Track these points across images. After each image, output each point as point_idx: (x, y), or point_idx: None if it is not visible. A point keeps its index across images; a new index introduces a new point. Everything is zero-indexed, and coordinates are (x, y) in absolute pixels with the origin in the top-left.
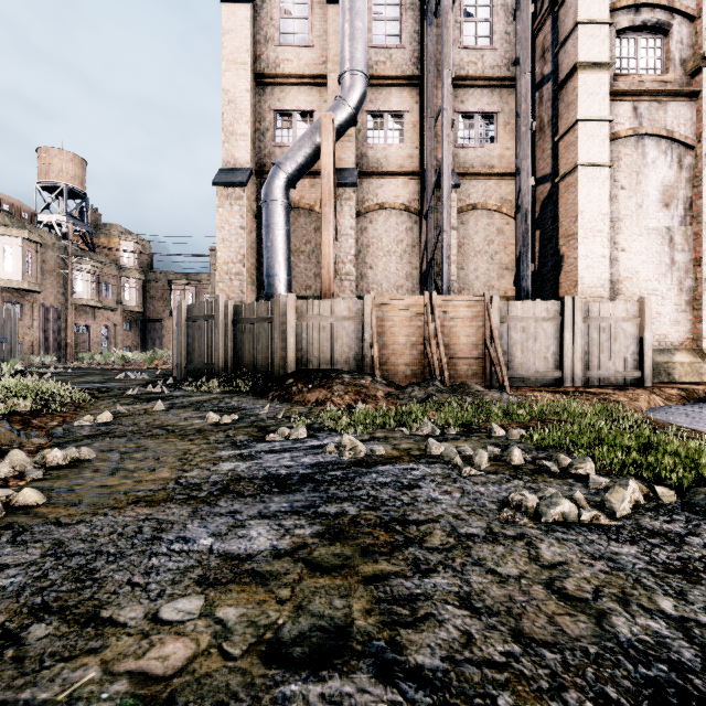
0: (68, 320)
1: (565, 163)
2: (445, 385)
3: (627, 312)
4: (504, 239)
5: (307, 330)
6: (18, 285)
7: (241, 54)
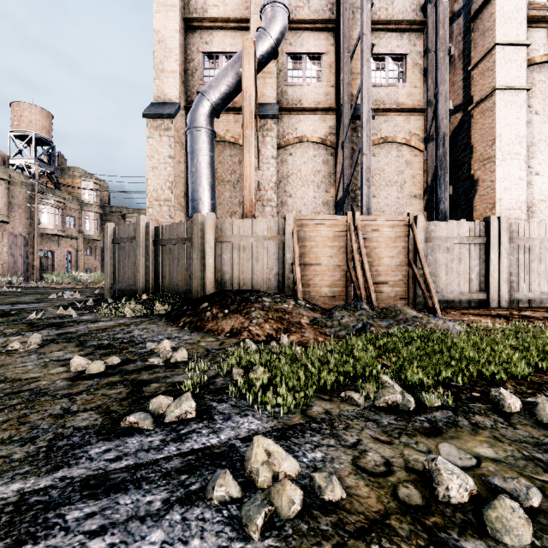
0: (35, 246)
1: (480, 90)
2: (373, 308)
3: None
4: (412, 170)
5: (226, 250)
6: None
7: None
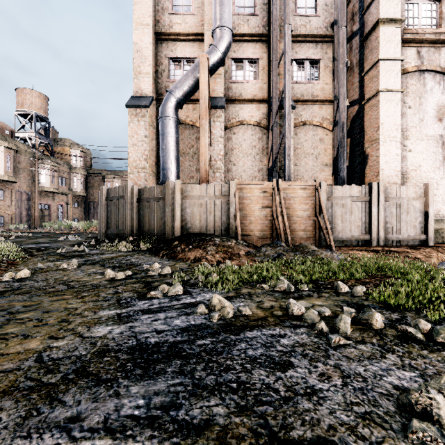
0: (36, 201)
1: (369, 90)
2: (288, 246)
3: (416, 193)
4: (324, 145)
5: (189, 206)
6: (1, 177)
7: (145, 18)
